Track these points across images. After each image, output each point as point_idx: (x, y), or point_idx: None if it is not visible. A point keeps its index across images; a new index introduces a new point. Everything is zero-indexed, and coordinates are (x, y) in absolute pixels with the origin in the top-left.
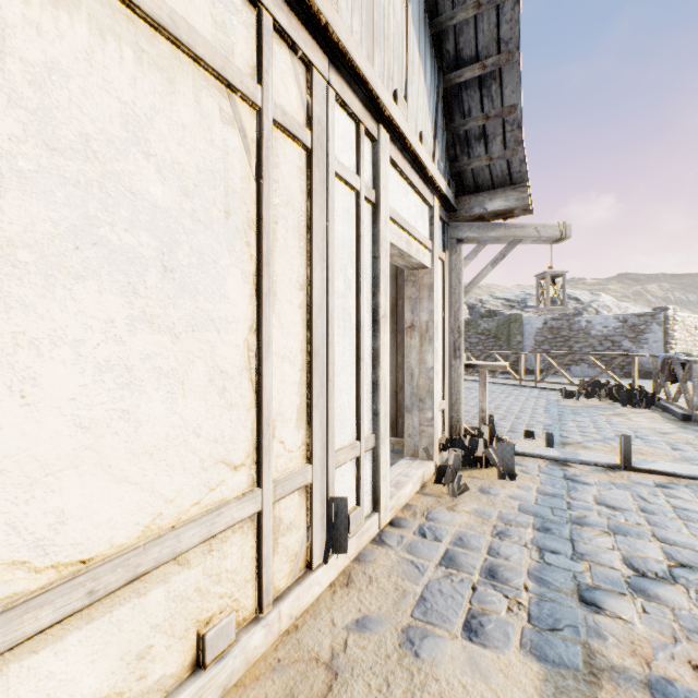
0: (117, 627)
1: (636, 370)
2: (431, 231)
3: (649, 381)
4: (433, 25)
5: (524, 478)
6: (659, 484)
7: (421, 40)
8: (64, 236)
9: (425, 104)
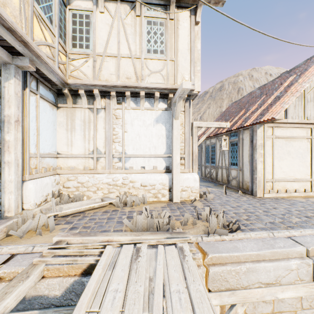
0: (298, 184)
1: None
2: None
3: None
4: None
5: None
6: None
7: None
8: (295, 156)
9: None
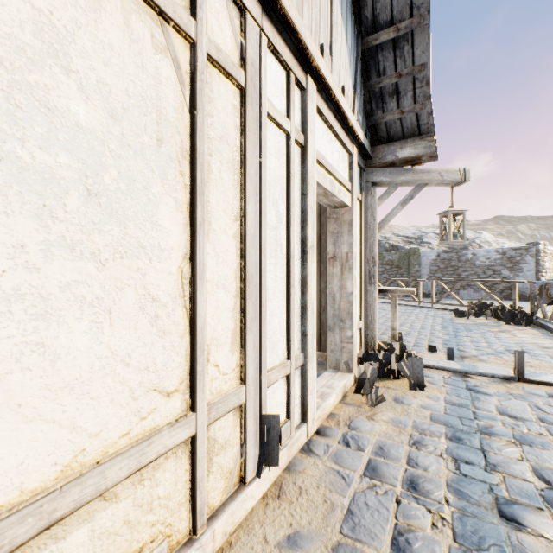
0: None
1: (516, 294)
2: (350, 175)
3: (524, 302)
4: None
5: (431, 388)
6: (551, 395)
7: (343, 5)
8: None
9: (347, 62)
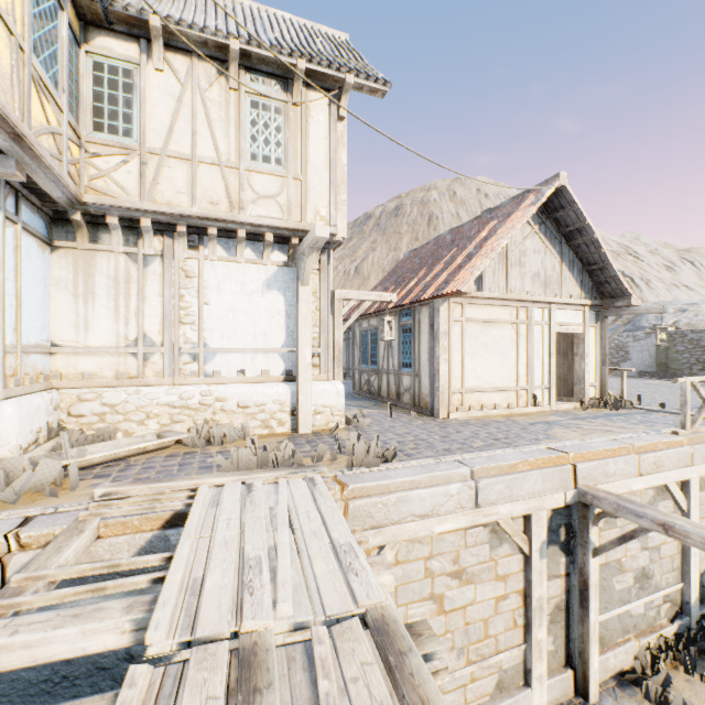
0: (499, 396)
1: None
2: (583, 319)
3: None
4: (577, 257)
5: (623, 411)
6: None
7: (570, 266)
8: (495, 352)
9: (574, 283)
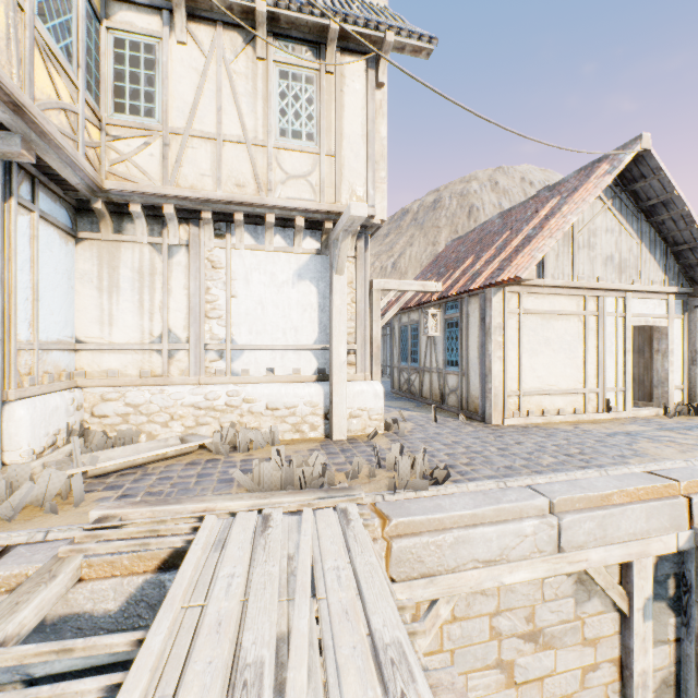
0: (563, 399)
1: None
2: (667, 310)
3: None
4: (659, 236)
5: None
6: None
7: (651, 247)
8: (558, 348)
9: (655, 267)
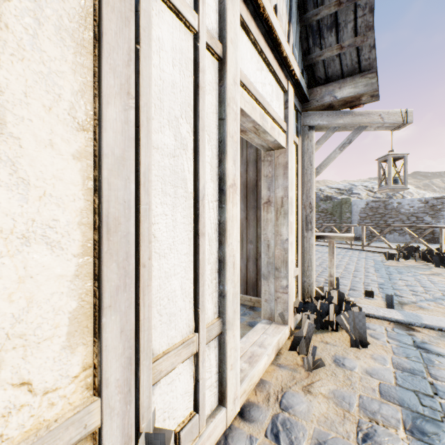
0: None
1: (443, 238)
2: (286, 114)
3: None
4: None
5: (375, 345)
6: None
7: None
8: None
9: None
